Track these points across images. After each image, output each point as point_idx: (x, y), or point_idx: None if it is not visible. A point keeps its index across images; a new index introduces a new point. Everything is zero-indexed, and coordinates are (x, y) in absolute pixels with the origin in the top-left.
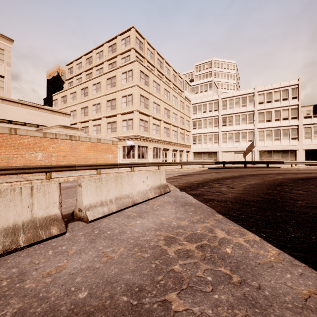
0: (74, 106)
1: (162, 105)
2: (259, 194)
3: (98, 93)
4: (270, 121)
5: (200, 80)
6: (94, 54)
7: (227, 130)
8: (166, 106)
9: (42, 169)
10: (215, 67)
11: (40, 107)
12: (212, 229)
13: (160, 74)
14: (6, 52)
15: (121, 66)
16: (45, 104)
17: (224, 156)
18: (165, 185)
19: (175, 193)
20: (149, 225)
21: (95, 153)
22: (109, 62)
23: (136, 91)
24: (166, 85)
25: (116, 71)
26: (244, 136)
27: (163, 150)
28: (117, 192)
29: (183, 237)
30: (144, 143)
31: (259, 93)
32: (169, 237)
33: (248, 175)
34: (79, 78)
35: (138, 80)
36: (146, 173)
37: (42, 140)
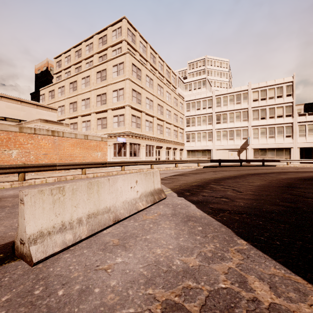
0: (62, 101)
1: (155, 101)
2: (276, 201)
3: (88, 87)
4: (264, 119)
5: (194, 78)
6: (83, 46)
7: (221, 128)
8: (159, 102)
9: (13, 169)
10: (208, 65)
11: (23, 101)
12: (243, 276)
13: (153, 69)
14: None
15: (111, 58)
16: (32, 99)
17: (218, 154)
18: (160, 190)
19: (172, 200)
20: (136, 269)
21: (82, 150)
22: (99, 54)
23: (128, 85)
24: (159, 80)
25: (106, 64)
26: (238, 134)
27: (156, 148)
28: (90, 206)
29: (198, 307)
30: (137, 140)
31: (254, 91)
32: (171, 304)
33: (248, 174)
34: (67, 72)
35: (130, 74)
36: (135, 175)
37: (18, 136)
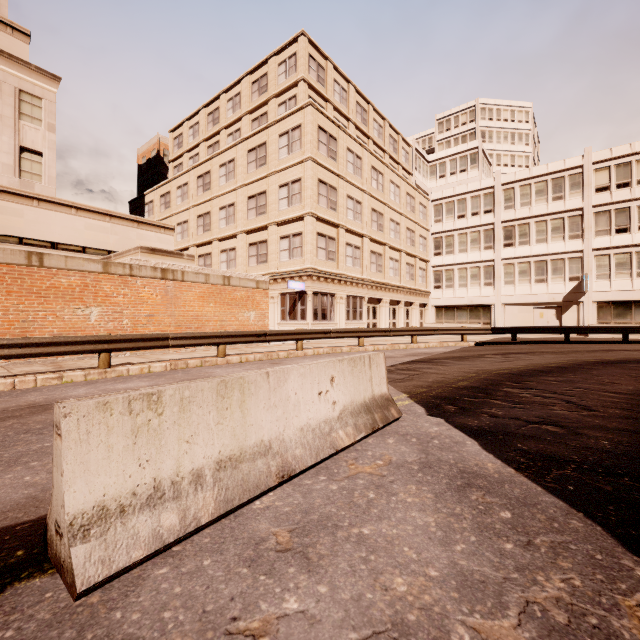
0: (183, 212)
1: (367, 202)
2: None
3: (231, 182)
4: (625, 231)
5: (451, 149)
6: (223, 102)
7: (516, 256)
8: (376, 205)
9: (89, 344)
10: (484, 119)
11: (114, 215)
12: None
13: (361, 136)
14: (47, 104)
15: (276, 119)
16: (132, 213)
17: (509, 314)
18: (386, 400)
19: (417, 426)
20: None
21: (219, 308)
22: (253, 115)
23: (309, 172)
24: (376, 159)
25: (266, 132)
26: (558, 268)
27: (368, 301)
28: (224, 439)
29: None
30: (328, 286)
31: (598, 167)
32: None
33: (592, 362)
34: (193, 155)
35: (315, 148)
36: (329, 365)
37: (101, 280)
